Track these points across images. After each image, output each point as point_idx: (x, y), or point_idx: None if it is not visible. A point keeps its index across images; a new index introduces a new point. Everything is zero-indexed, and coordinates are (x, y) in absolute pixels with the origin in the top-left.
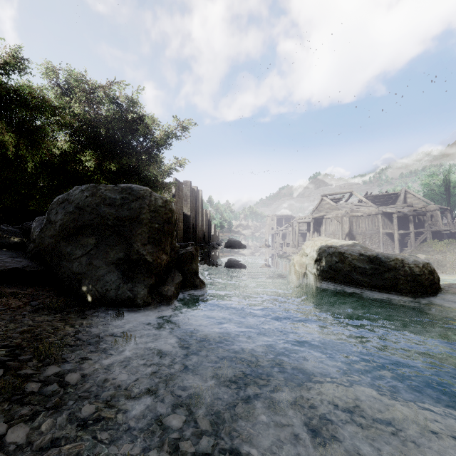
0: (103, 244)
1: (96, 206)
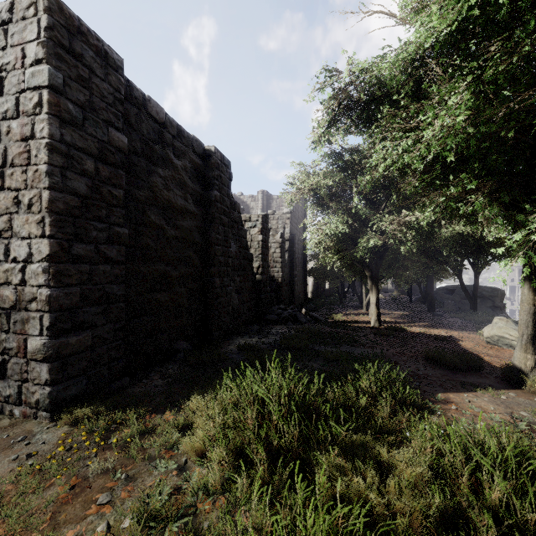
0: (483, 302)
1: (481, 292)
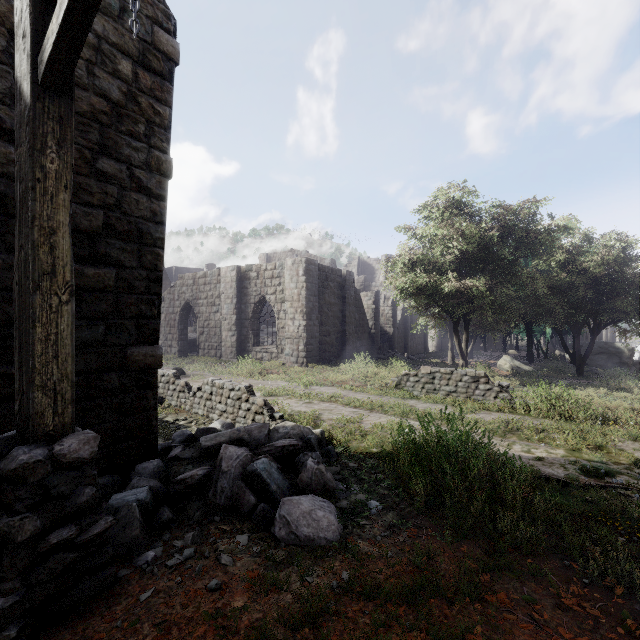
0: (610, 358)
1: (607, 348)
